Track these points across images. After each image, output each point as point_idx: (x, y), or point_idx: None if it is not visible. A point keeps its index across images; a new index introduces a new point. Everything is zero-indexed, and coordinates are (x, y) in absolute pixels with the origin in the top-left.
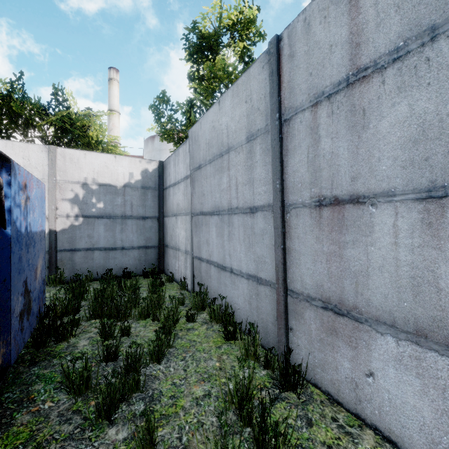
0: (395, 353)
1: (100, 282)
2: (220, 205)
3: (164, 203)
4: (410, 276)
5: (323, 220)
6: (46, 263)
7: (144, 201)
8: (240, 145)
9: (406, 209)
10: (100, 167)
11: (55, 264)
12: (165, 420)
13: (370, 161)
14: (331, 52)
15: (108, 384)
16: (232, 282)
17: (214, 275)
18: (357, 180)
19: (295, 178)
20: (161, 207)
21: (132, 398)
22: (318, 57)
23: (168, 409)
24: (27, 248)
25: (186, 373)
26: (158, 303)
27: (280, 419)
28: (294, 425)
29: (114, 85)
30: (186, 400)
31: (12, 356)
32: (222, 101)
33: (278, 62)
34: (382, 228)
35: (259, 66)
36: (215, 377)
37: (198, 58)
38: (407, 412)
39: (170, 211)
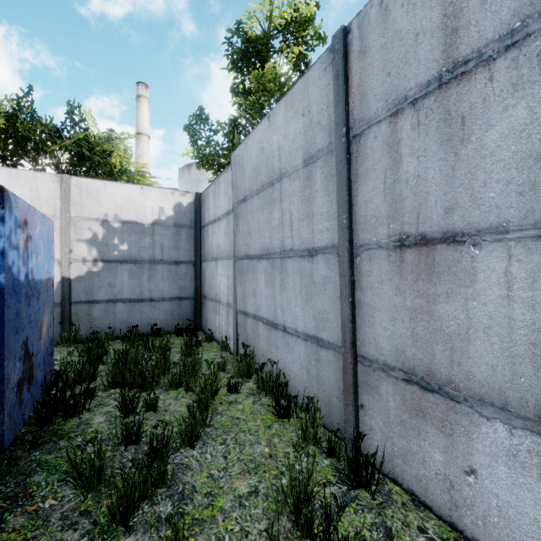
0: (507, 445)
1: (122, 342)
2: (270, 247)
3: (202, 245)
4: (529, 341)
5: (405, 265)
6: (58, 318)
7: (177, 242)
8: (295, 170)
9: (524, 250)
10: (124, 200)
11: (69, 319)
12: (199, 527)
13: (471, 185)
14: (417, 44)
15: (124, 479)
16: (285, 343)
17: (262, 334)
18: (453, 212)
19: (368, 211)
20: (198, 249)
21: (156, 496)
22: (398, 51)
23: (203, 511)
24: (27, 300)
25: (227, 462)
26: (194, 368)
27: (349, 528)
28: (369, 540)
29: (143, 104)
30: (227, 499)
31: (7, 438)
32: (273, 115)
33: (346, 61)
34: (488, 276)
35: (320, 69)
36: (264, 468)
37: (244, 67)
38: (525, 526)
39: (208, 254)
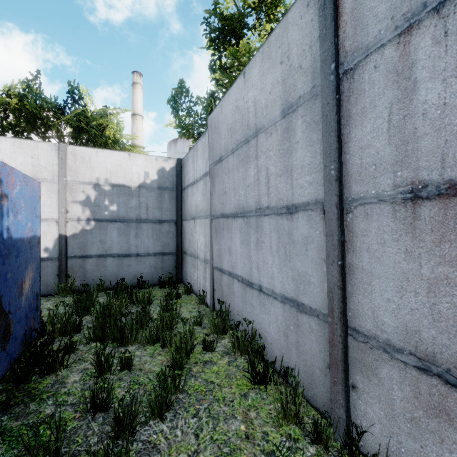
0: None
1: (107, 295)
2: (245, 205)
3: (182, 205)
4: None
5: (420, 223)
6: (56, 270)
7: (160, 203)
8: (272, 123)
9: None
10: (113, 166)
11: (65, 272)
12: None
13: None
14: None
15: None
16: (261, 303)
17: (237, 291)
18: None
19: (364, 158)
20: (179, 209)
21: None
22: None
23: None
24: (1, 259)
25: (199, 442)
26: (171, 323)
27: None
28: None
29: (138, 89)
30: None
31: None
32: (248, 71)
33: None
34: None
35: (301, 6)
36: (240, 454)
37: (220, 44)
38: None
39: (188, 214)
